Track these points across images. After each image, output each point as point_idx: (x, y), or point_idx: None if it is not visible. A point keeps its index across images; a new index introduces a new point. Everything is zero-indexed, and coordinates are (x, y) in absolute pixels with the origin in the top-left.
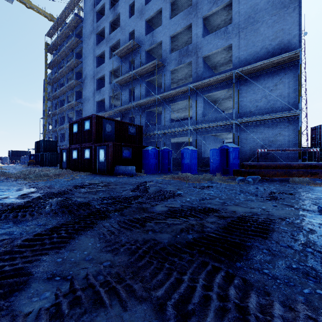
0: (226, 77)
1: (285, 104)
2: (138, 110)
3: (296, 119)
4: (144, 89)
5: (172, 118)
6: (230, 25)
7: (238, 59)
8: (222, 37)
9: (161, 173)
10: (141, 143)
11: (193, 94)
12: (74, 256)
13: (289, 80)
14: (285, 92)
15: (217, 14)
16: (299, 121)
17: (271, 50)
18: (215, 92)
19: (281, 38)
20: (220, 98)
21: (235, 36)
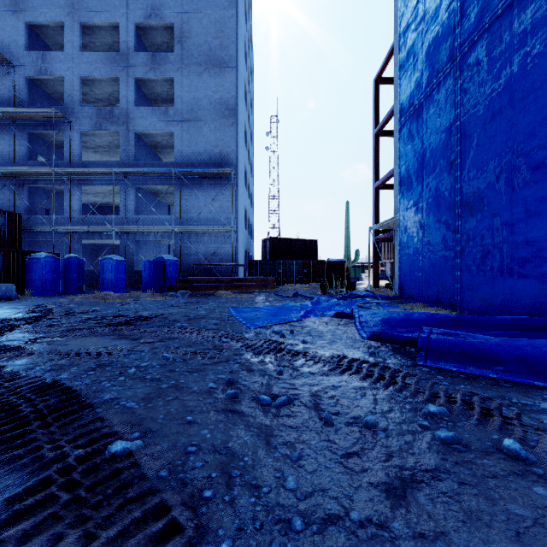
0: (165, 172)
1: (225, 217)
2: (8, 181)
3: (234, 234)
4: (24, 145)
5: (84, 202)
6: (172, 109)
7: (181, 153)
8: (162, 118)
9: (65, 294)
10: (18, 243)
11: (122, 181)
12: (17, 337)
13: (228, 194)
14: (225, 205)
15: (156, 81)
16: (235, 236)
17: (214, 156)
18: (152, 185)
19: (222, 148)
20: (163, 192)
21: (177, 125)
